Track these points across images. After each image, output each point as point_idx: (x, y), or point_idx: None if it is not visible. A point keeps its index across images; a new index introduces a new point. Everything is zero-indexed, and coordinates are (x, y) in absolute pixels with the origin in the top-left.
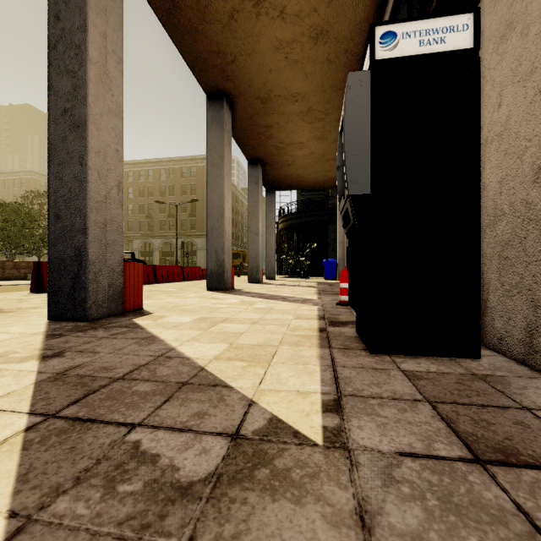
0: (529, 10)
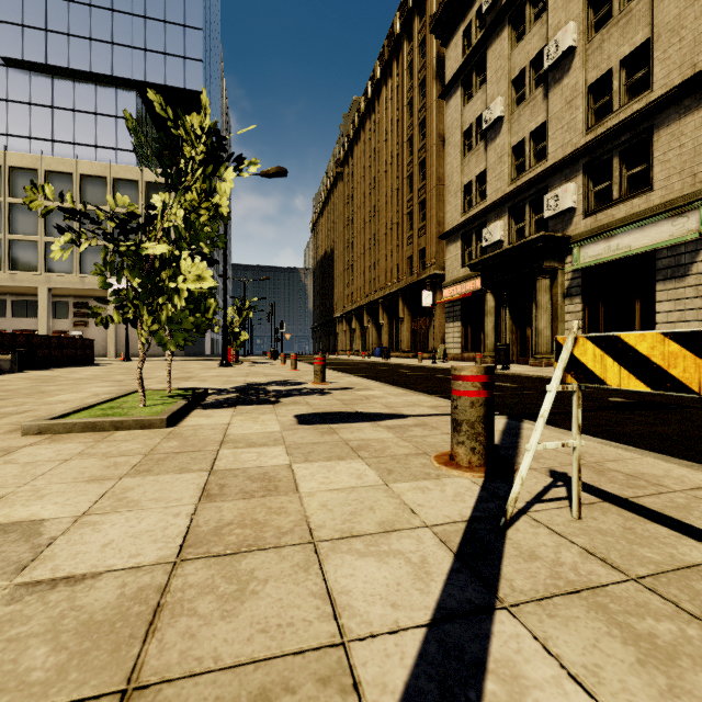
0: (86, 334)
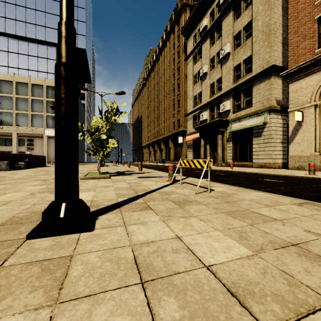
0: (33, 153)
